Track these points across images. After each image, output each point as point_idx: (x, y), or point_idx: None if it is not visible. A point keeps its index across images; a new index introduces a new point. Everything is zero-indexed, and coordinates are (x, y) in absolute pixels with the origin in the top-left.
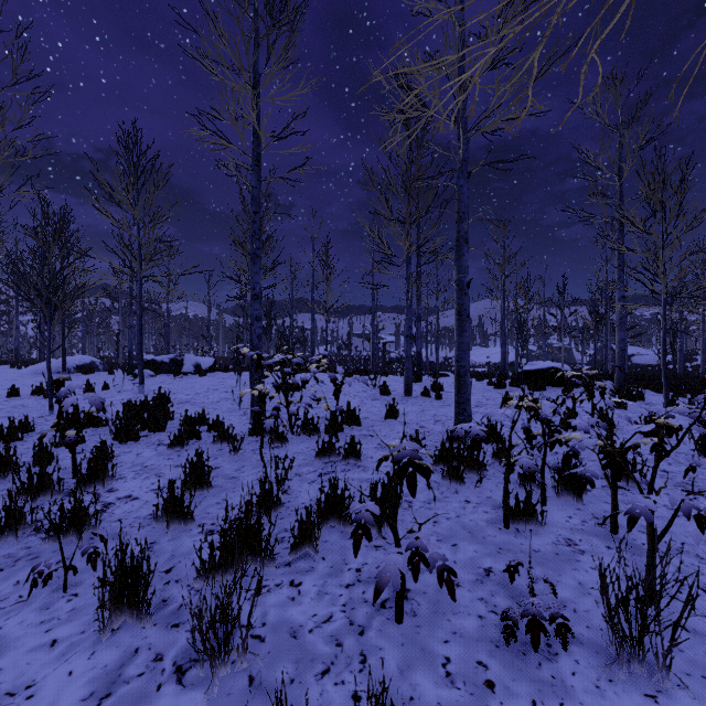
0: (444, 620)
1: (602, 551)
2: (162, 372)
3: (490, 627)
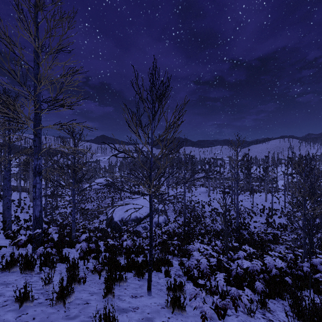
0: None
1: None
2: (229, 193)
3: None
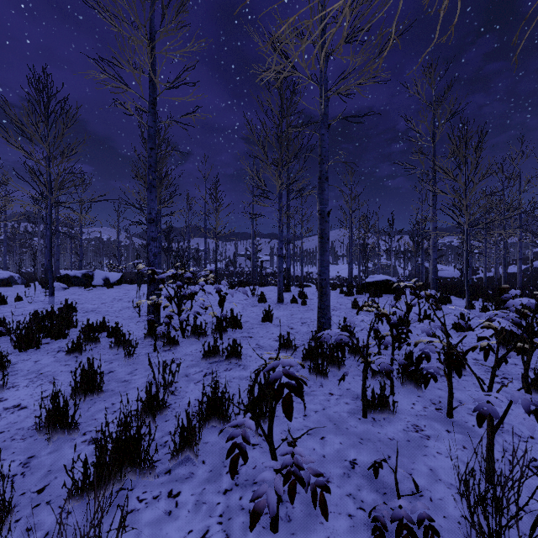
0: (317, 523)
1: (444, 434)
2: (75, 285)
3: (360, 526)
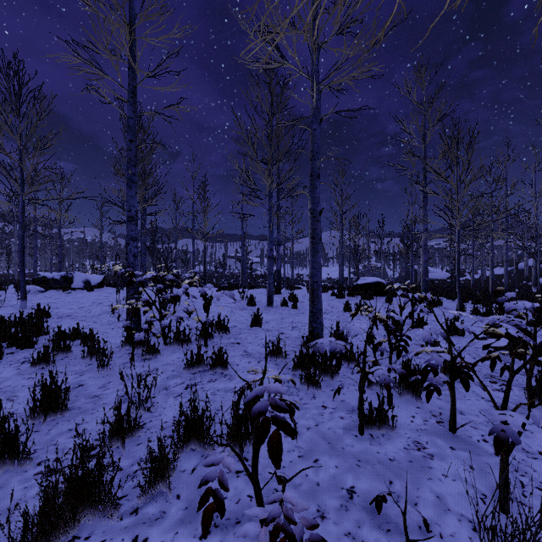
0: None
1: (448, 452)
2: (53, 288)
3: None
